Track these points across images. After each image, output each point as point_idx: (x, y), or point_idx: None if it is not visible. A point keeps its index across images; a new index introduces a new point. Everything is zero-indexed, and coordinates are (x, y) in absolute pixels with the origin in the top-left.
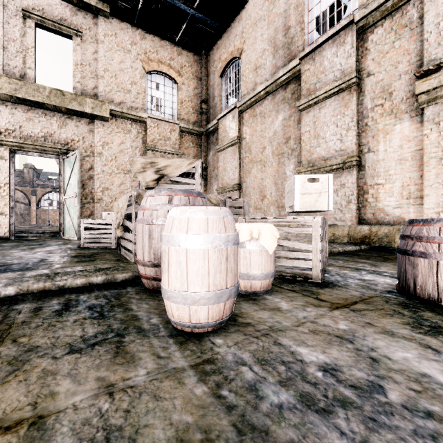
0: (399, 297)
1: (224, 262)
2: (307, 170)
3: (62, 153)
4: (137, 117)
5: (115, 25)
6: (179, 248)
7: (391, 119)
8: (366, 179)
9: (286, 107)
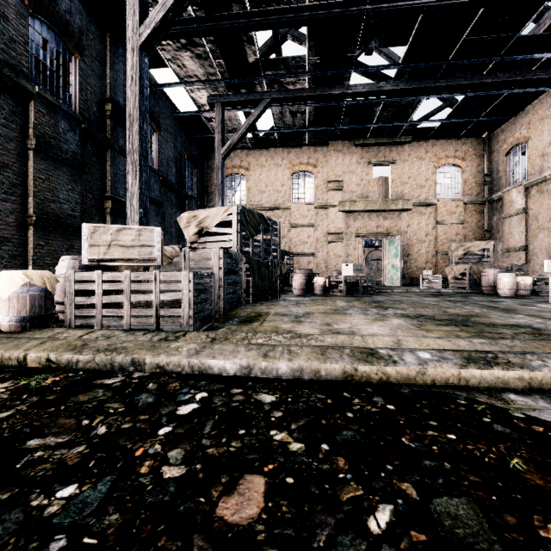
0: None
1: (512, 283)
2: None
3: (385, 236)
4: (430, 203)
5: (415, 145)
6: (502, 280)
7: None
8: None
9: None
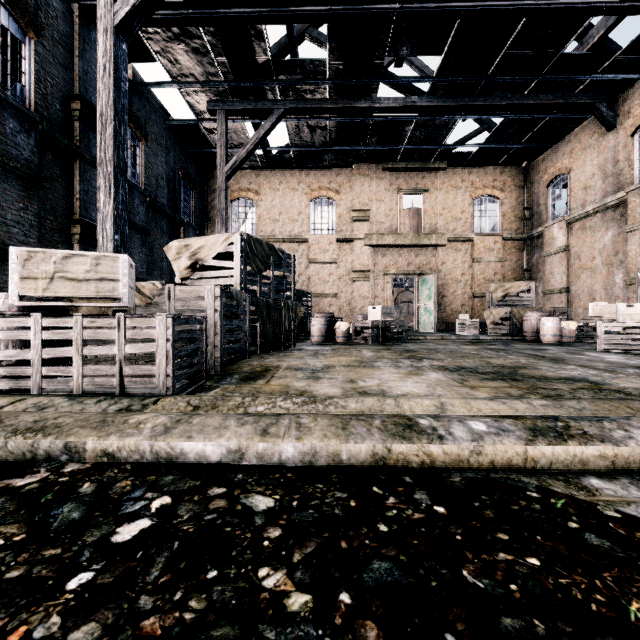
0: None
1: (557, 329)
2: (632, 281)
3: (417, 274)
4: (466, 238)
5: (450, 172)
6: (546, 326)
7: None
8: None
9: (615, 226)
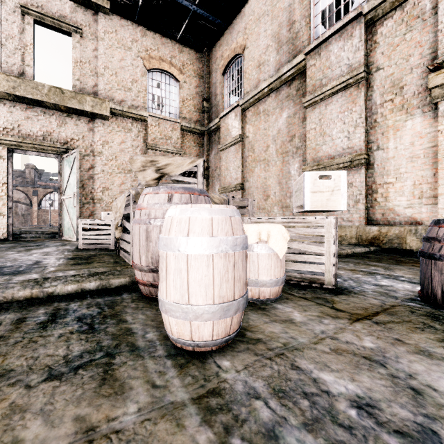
0: (425, 307)
1: (231, 270)
2: (313, 169)
3: (61, 152)
4: (138, 115)
5: (116, 22)
6: (179, 253)
7: (402, 115)
8: (375, 178)
9: (291, 104)
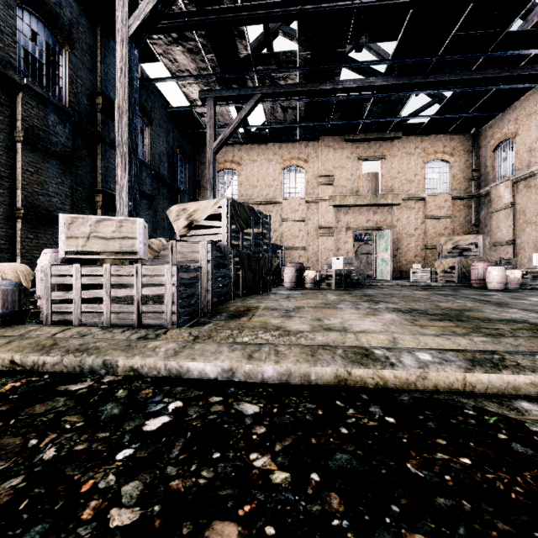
0: None
1: (502, 277)
2: None
3: (375, 230)
4: (419, 197)
5: (404, 141)
6: (492, 274)
7: None
8: None
9: None
